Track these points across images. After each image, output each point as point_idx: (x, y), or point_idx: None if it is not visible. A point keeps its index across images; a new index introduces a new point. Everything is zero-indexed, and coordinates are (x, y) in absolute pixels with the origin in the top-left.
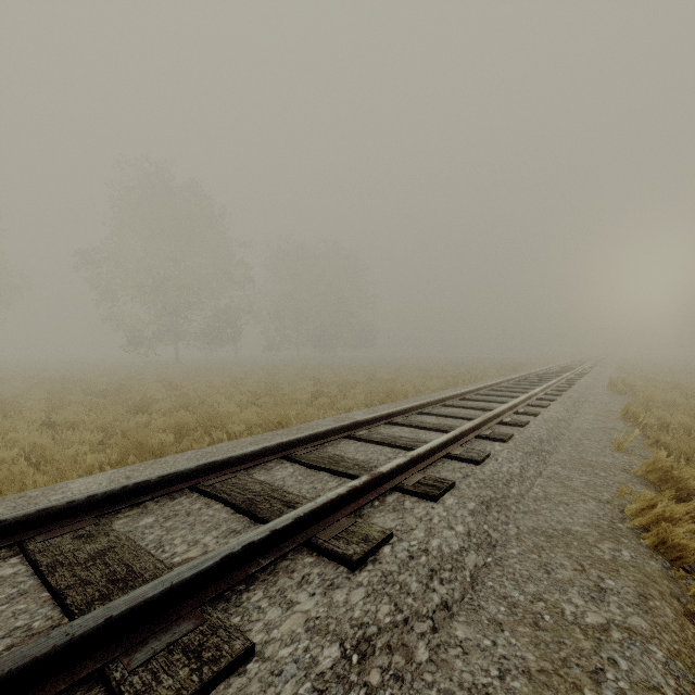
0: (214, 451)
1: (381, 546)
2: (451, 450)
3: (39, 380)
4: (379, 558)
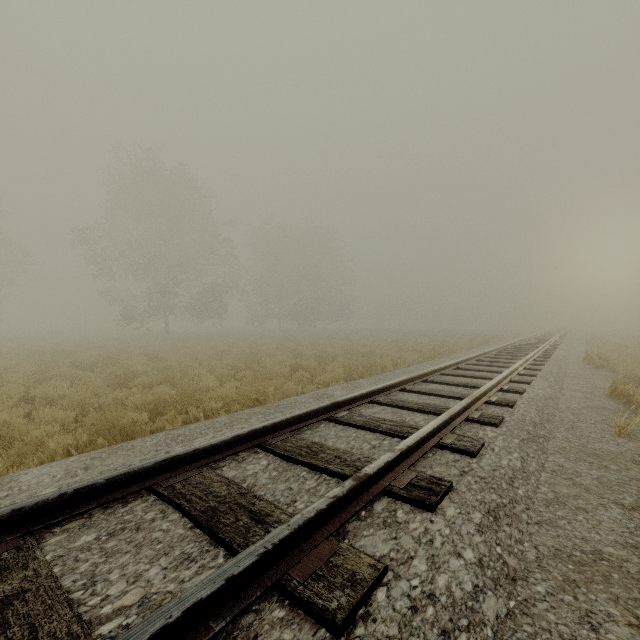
0: (186, 433)
1: (373, 590)
2: (441, 437)
3: (33, 352)
4: (371, 612)
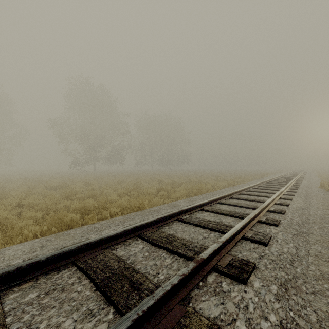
0: (99, 226)
1: None
2: (245, 233)
3: (27, 180)
4: None
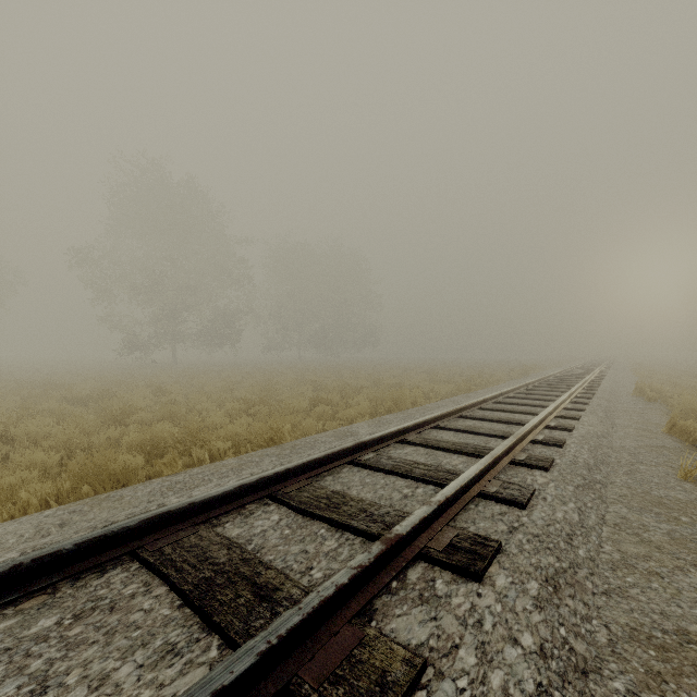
0: (186, 480)
1: (409, 696)
2: (484, 485)
3: (21, 384)
4: None
